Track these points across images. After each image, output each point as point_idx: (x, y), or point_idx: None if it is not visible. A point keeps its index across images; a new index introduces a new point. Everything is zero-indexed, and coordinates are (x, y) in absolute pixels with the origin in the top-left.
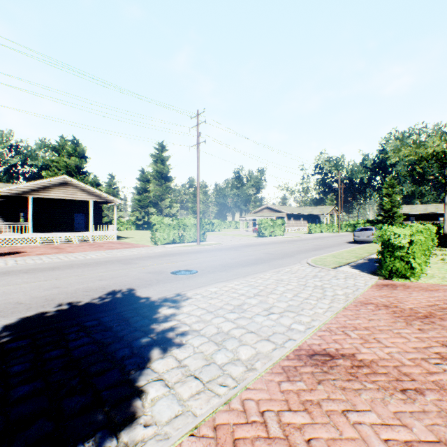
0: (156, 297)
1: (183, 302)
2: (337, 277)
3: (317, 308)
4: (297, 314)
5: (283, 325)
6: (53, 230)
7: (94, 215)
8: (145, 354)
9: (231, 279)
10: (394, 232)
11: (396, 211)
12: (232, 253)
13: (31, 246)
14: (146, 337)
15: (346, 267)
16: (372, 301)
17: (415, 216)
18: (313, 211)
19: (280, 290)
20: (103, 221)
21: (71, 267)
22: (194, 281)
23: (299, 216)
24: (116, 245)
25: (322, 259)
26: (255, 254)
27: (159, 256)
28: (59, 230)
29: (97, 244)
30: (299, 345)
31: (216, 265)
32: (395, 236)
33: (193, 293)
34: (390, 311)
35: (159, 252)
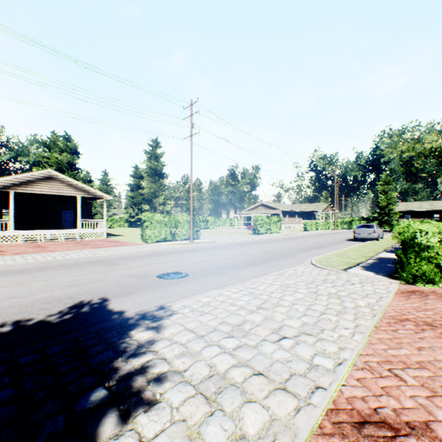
0: (132, 312)
1: (165, 320)
2: (351, 282)
3: (341, 328)
4: (317, 339)
5: (303, 360)
6: (39, 227)
7: (83, 212)
8: (90, 428)
9: (227, 284)
10: (419, 229)
11: (392, 208)
12: (227, 252)
13: (12, 245)
14: (100, 388)
15: (357, 268)
16: (407, 316)
17: (410, 214)
18: (309, 209)
19: (288, 300)
20: (95, 218)
21: (43, 269)
22: (183, 287)
23: (295, 214)
24: (104, 243)
25: (327, 259)
26: (252, 253)
27: (147, 256)
28: (45, 227)
29: (84, 242)
30: (333, 400)
31: (209, 267)
32: (422, 233)
33: (180, 305)
34: (439, 334)
35: (148, 251)
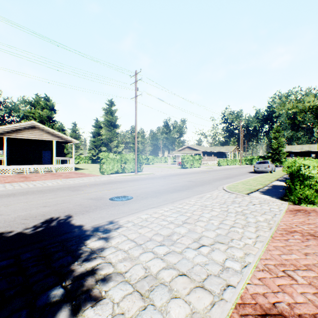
0: (88, 226)
1: (113, 232)
2: (253, 203)
3: (245, 238)
4: (228, 246)
5: (217, 263)
6: (25, 163)
7: (58, 152)
8: None
9: (161, 204)
10: (303, 164)
11: (281, 149)
12: (162, 181)
13: (5, 176)
14: (58, 287)
15: (257, 193)
16: (295, 229)
17: (294, 153)
18: (221, 150)
19: (206, 216)
20: (67, 156)
21: (26, 193)
22: (128, 207)
23: (211, 153)
24: (73, 175)
25: (235, 186)
26: (180, 182)
27: (103, 184)
28: (30, 163)
29: (58, 174)
30: (240, 296)
31: (148, 192)
32: (305, 167)
33: (125, 221)
34: None
35: (104, 180)
